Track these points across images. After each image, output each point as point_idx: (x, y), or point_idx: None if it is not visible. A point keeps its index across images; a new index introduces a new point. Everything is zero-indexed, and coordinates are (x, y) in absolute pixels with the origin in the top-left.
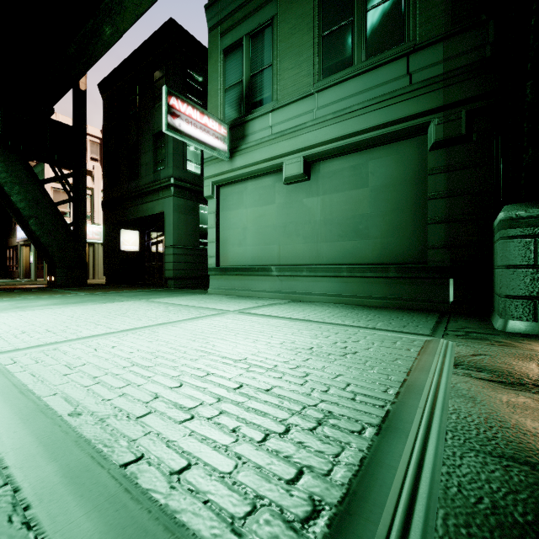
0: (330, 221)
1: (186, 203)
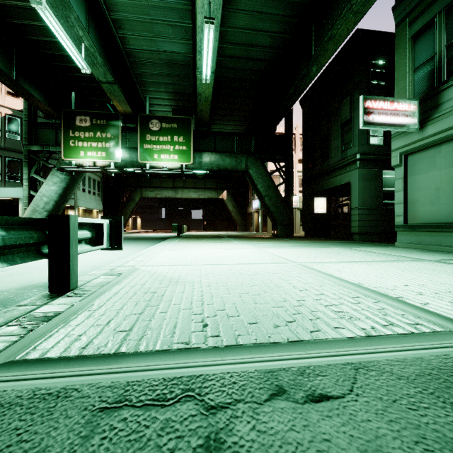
0: None
1: (369, 172)
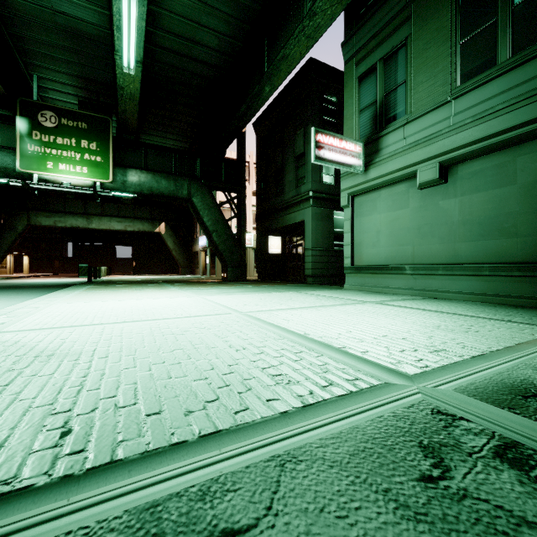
0: (469, 221)
1: (322, 211)
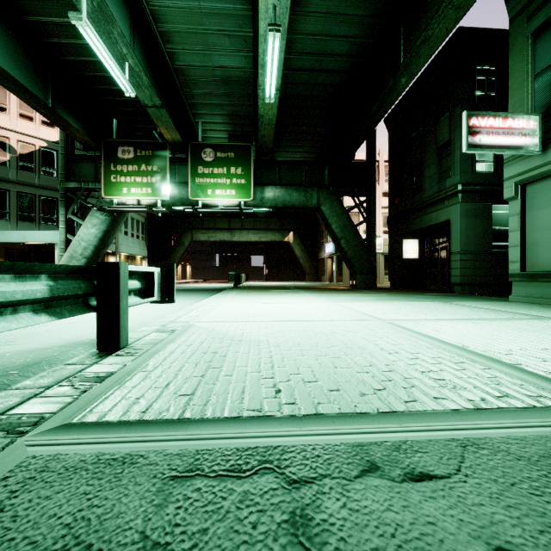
0: None
1: (475, 206)
